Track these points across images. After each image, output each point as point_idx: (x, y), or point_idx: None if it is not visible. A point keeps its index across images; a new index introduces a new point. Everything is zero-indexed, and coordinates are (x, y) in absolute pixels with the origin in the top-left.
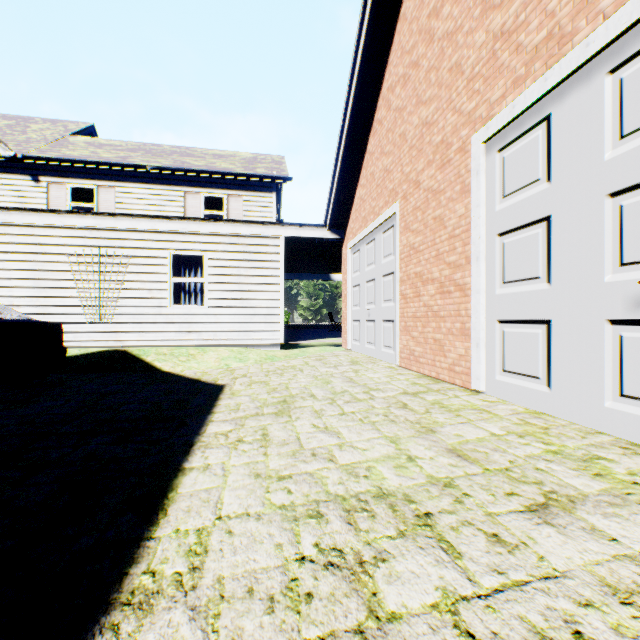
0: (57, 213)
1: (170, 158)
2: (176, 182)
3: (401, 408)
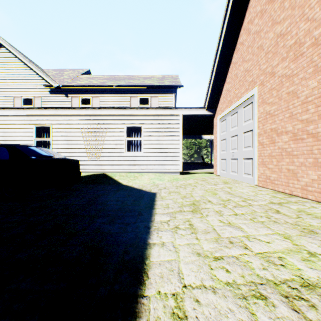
0: (76, 109)
1: (123, 81)
2: (126, 92)
3: (276, 213)
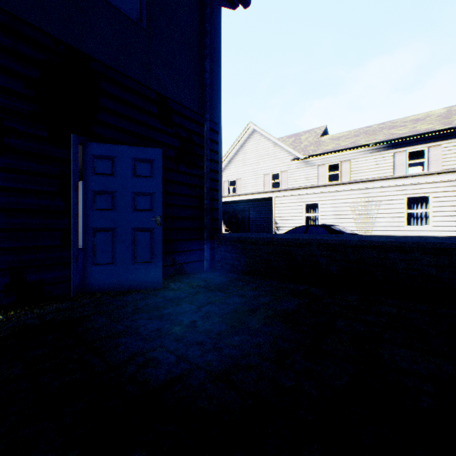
0: (344, 184)
1: (380, 134)
2: (387, 148)
3: None
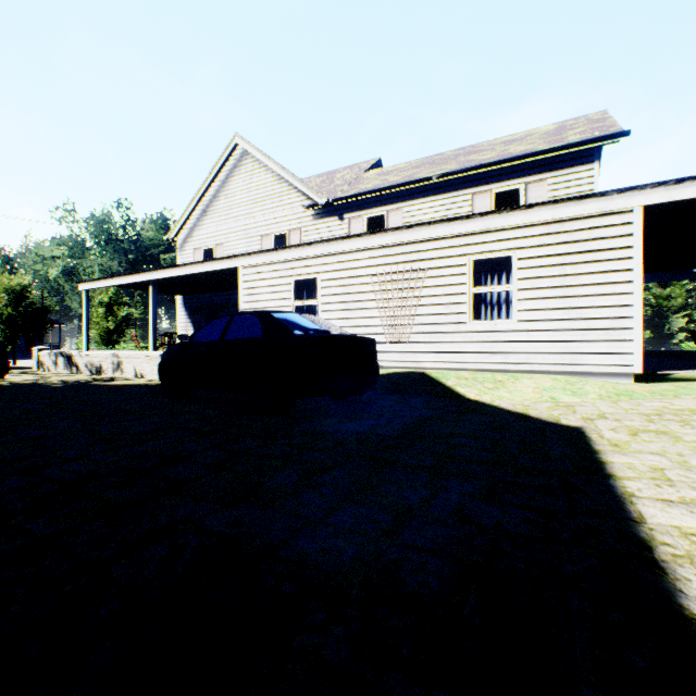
0: (362, 236)
1: (454, 162)
2: (461, 186)
3: None
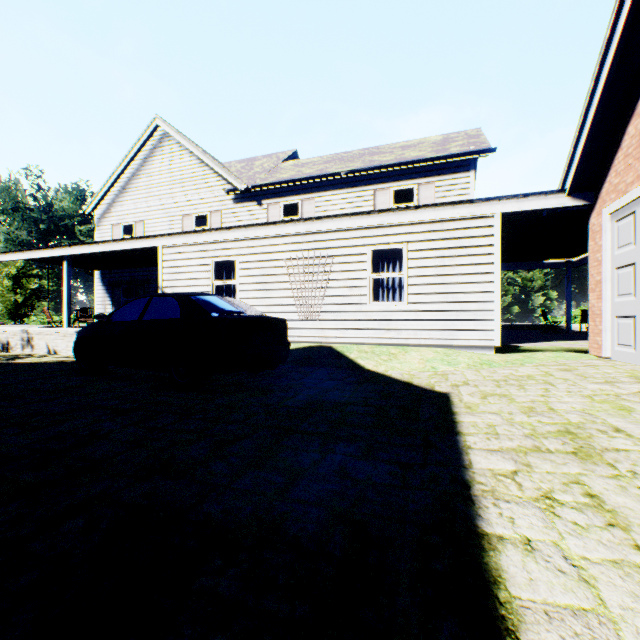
0: (277, 224)
1: (360, 160)
2: (366, 182)
3: None
